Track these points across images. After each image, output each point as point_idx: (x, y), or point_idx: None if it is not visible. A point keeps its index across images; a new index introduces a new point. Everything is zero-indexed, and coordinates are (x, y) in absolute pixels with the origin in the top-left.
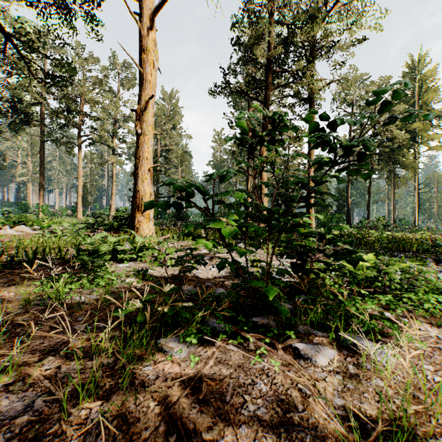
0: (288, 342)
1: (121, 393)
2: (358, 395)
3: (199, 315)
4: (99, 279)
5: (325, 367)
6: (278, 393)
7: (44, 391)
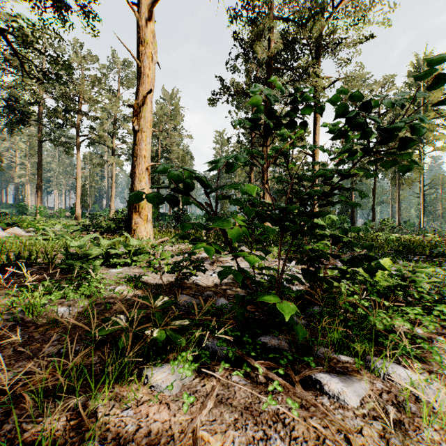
0: (306, 373)
1: None
2: None
3: (196, 336)
4: (85, 287)
5: (357, 409)
6: None
7: None
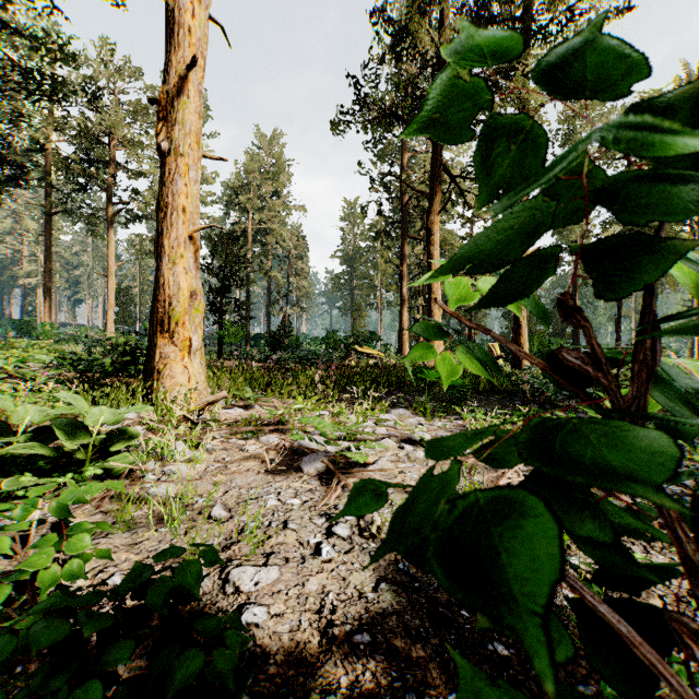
0: None
1: None
2: None
3: None
4: None
5: None
6: None
7: None
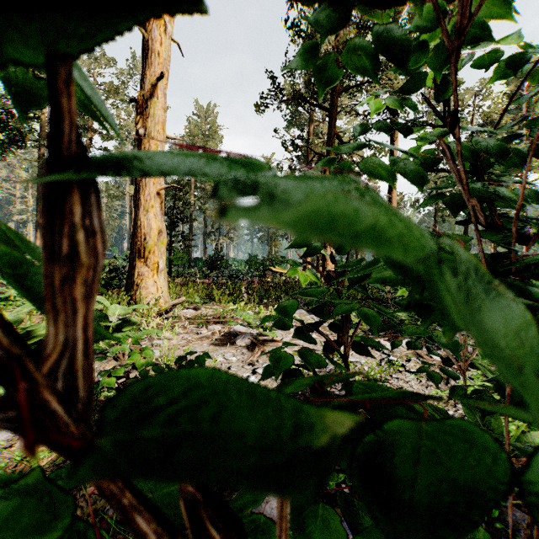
0: None
1: None
2: None
3: None
4: None
5: None
6: None
7: None
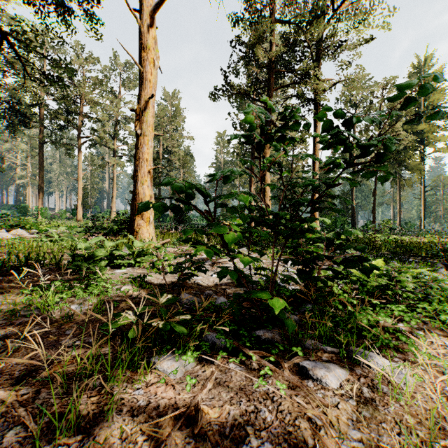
0: (295, 360)
1: (106, 425)
2: (376, 425)
3: (197, 329)
4: (93, 287)
5: (337, 390)
6: (285, 423)
7: (18, 422)
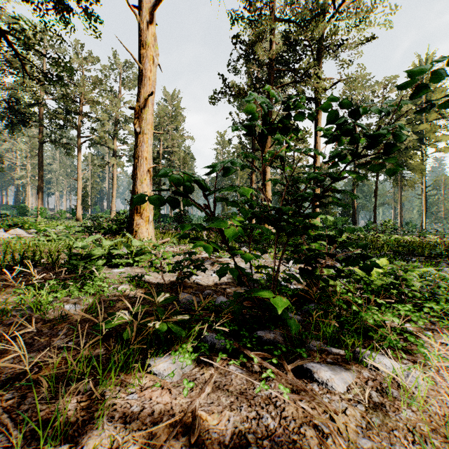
0: (298, 363)
1: (95, 433)
2: (387, 433)
3: (196, 330)
4: (89, 286)
5: (344, 394)
6: (289, 430)
7: (0, 430)
